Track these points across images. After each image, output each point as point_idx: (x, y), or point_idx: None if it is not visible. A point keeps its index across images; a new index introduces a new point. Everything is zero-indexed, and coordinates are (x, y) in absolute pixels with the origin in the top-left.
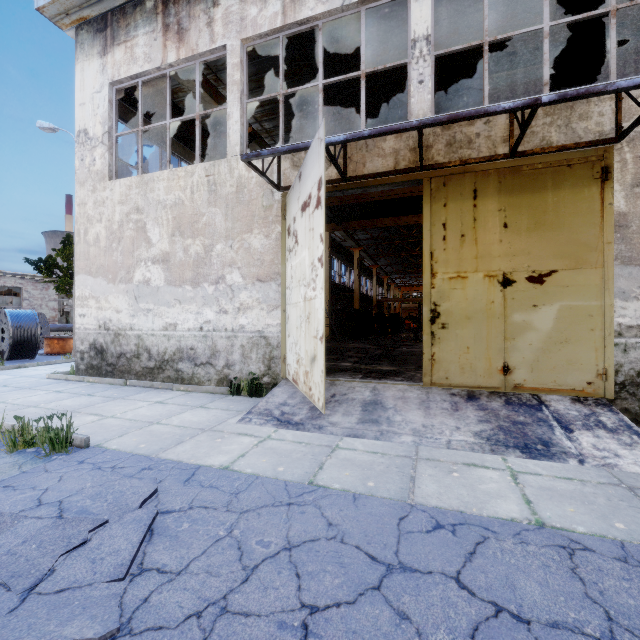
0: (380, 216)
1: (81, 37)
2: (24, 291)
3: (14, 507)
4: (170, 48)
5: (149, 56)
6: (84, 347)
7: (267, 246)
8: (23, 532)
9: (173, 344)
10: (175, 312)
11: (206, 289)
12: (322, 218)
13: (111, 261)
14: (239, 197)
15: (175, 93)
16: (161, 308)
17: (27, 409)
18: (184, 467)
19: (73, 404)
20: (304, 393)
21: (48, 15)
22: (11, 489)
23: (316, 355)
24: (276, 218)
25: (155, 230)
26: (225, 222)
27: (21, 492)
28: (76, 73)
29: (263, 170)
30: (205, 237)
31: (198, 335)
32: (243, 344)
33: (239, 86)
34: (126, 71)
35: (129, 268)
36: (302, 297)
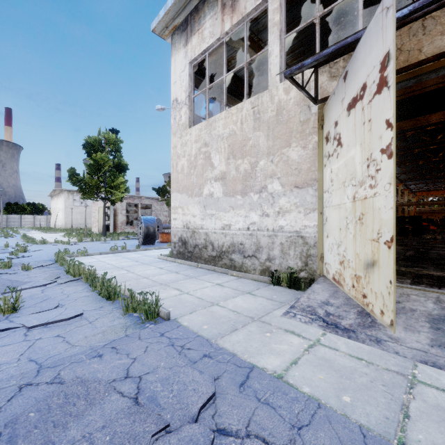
0: (426, 112)
1: (174, 40)
2: (152, 206)
3: (111, 374)
4: (226, 20)
5: (212, 33)
6: (175, 239)
7: (304, 156)
8: (107, 410)
9: (228, 240)
10: (229, 216)
11: (252, 197)
12: (390, 99)
13: (190, 182)
14: (278, 118)
15: (229, 62)
16: (220, 213)
17: (142, 279)
18: (238, 363)
19: (166, 279)
20: (352, 297)
21: (157, 32)
22: (115, 352)
23: (376, 261)
24: (313, 129)
25: (216, 157)
26: (267, 142)
27: (119, 357)
28: (171, 64)
29: (303, 85)
30: (251, 156)
31: (246, 233)
32: (282, 242)
33: (278, 25)
34: (198, 50)
35: (200, 186)
36: (349, 198)
